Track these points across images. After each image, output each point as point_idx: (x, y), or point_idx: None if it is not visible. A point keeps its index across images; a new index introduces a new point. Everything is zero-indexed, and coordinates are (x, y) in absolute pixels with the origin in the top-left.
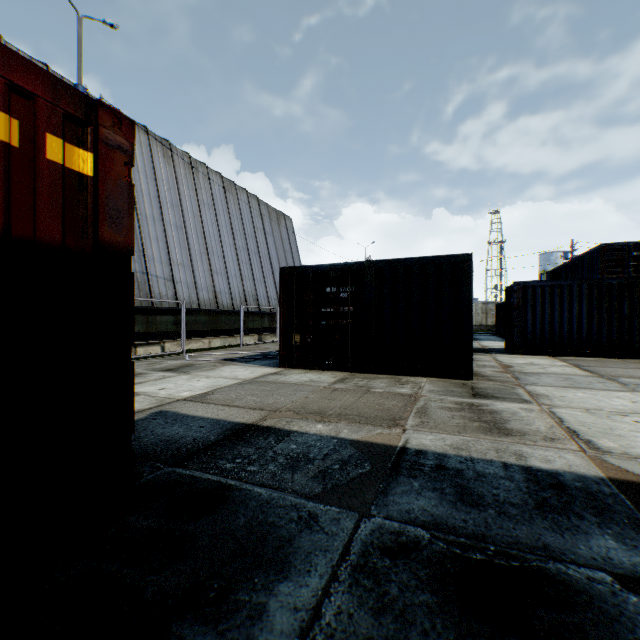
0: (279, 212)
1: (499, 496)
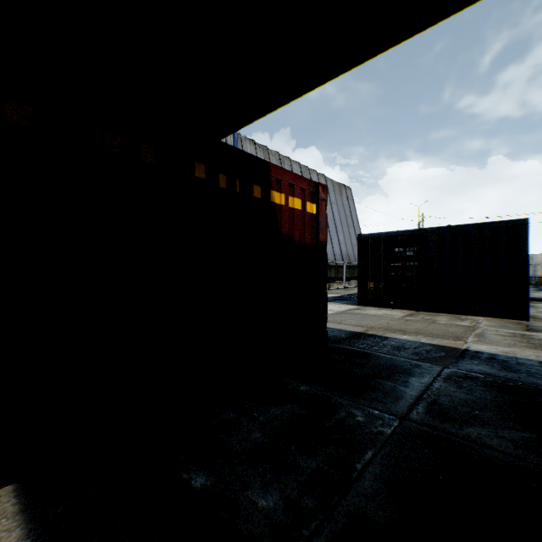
0: (341, 184)
1: (530, 371)
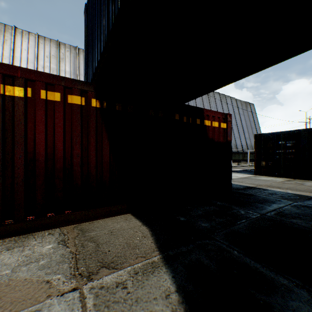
0: (246, 102)
1: None
